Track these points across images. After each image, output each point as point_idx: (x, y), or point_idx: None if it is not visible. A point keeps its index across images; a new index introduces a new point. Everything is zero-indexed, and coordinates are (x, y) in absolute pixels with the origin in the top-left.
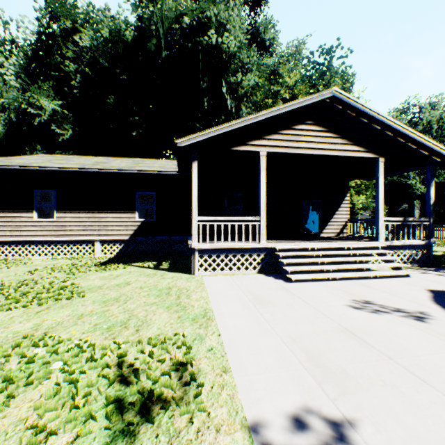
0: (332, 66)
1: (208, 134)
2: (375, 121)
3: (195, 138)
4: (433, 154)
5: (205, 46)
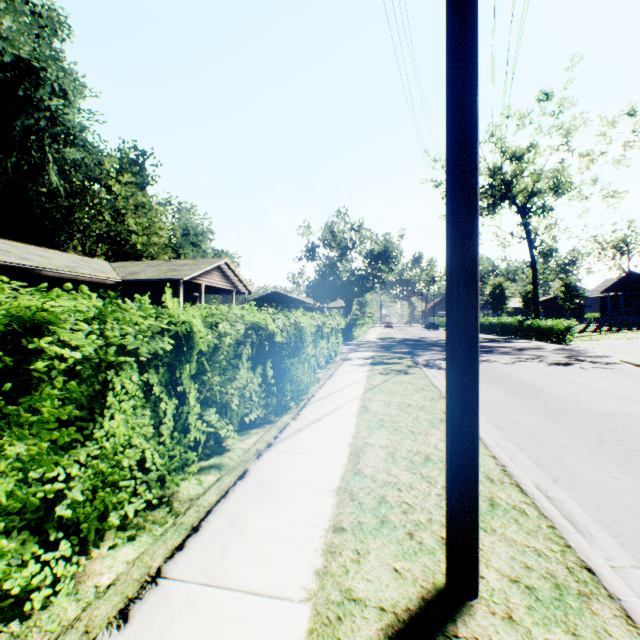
0: (146, 169)
1: (193, 275)
2: (235, 273)
3: (189, 277)
4: (248, 290)
5: (34, 98)
